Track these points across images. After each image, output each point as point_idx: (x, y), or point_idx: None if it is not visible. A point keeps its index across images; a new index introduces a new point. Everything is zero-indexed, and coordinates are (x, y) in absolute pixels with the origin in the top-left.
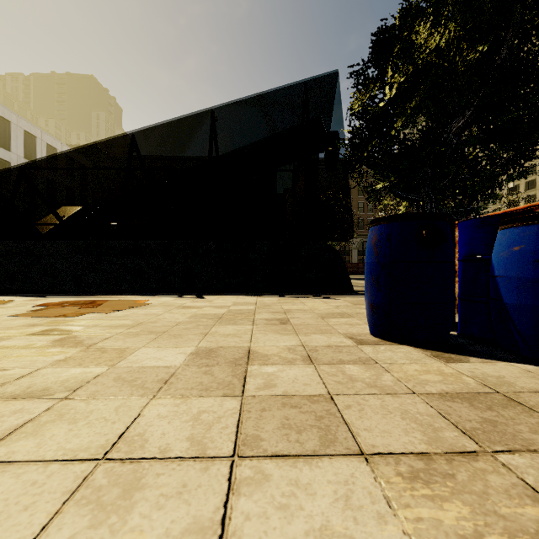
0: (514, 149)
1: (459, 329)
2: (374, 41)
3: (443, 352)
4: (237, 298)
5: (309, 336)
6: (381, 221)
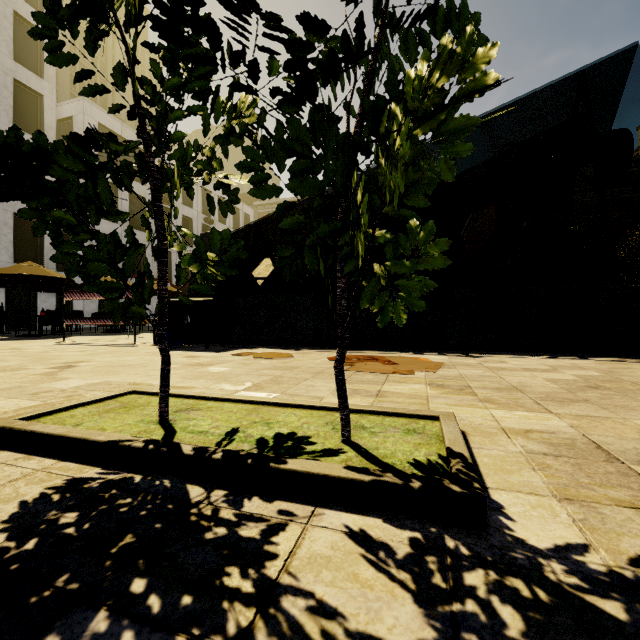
0: None
1: None
2: None
3: None
4: (527, 359)
5: None
6: None
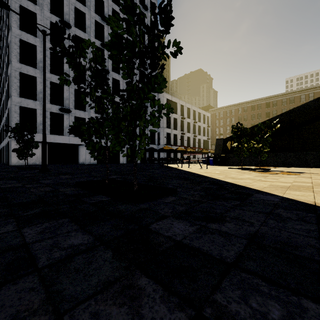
0: None
1: None
2: None
3: None
4: (303, 168)
5: None
6: None
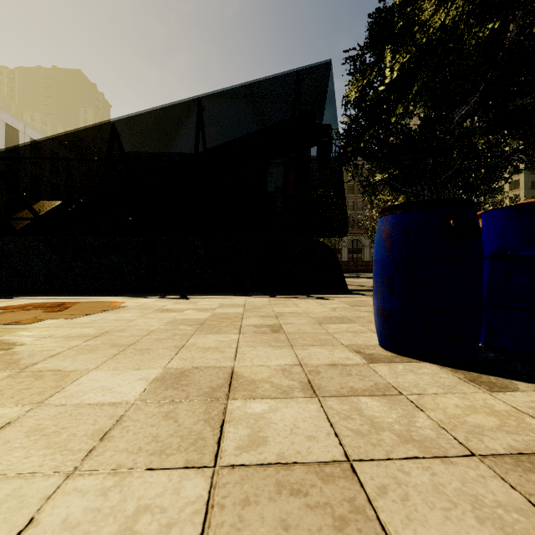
0: (524, 138)
1: (484, 339)
2: (372, 22)
3: (478, 373)
4: (224, 299)
5: (307, 349)
6: (395, 210)
